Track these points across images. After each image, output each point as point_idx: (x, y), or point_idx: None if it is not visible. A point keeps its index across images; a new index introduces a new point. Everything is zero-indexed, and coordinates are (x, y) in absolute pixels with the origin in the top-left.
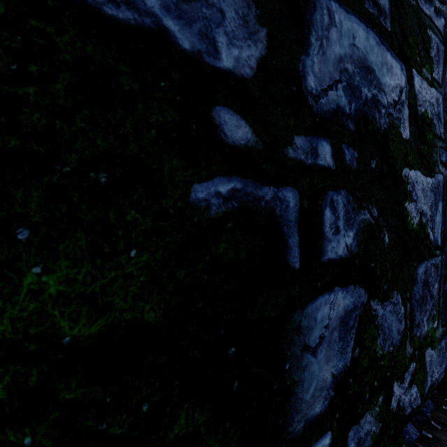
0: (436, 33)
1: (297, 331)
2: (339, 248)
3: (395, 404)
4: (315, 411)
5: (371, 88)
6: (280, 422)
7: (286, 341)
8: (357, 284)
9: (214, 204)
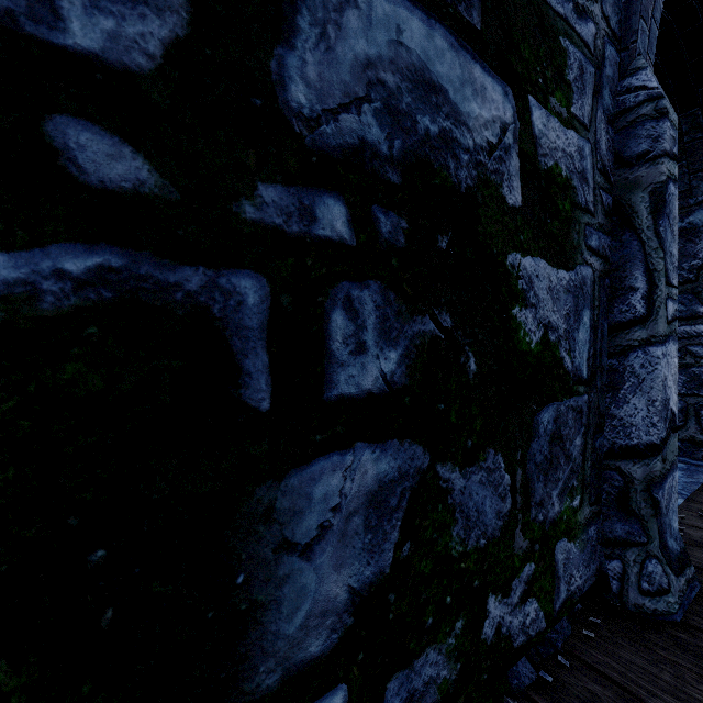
0: (577, 44)
1: (265, 517)
2: (366, 377)
3: (492, 630)
4: (309, 652)
5: (438, 118)
6: (223, 676)
7: (237, 536)
8: (408, 438)
9: (49, 292)
